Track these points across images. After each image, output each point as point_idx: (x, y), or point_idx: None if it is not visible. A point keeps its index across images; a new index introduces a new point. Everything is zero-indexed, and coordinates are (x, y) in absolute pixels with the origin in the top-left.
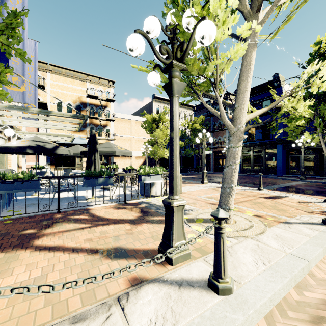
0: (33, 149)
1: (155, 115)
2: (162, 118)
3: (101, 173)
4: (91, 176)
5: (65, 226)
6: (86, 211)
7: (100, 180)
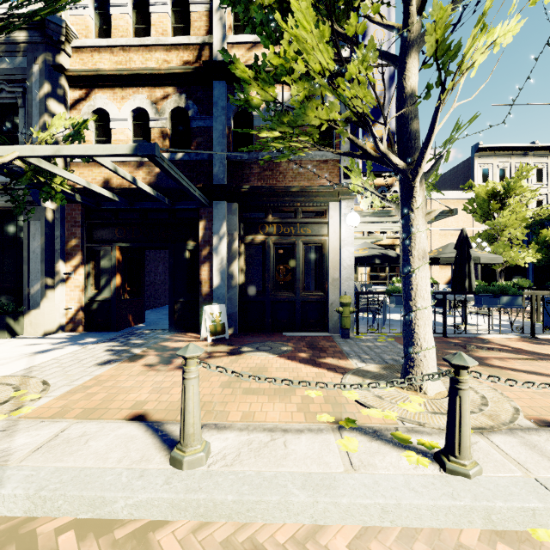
0: (380, 259)
1: (491, 185)
2: (513, 189)
3: (500, 290)
4: (490, 293)
5: (493, 353)
6: (484, 340)
7: (503, 300)
